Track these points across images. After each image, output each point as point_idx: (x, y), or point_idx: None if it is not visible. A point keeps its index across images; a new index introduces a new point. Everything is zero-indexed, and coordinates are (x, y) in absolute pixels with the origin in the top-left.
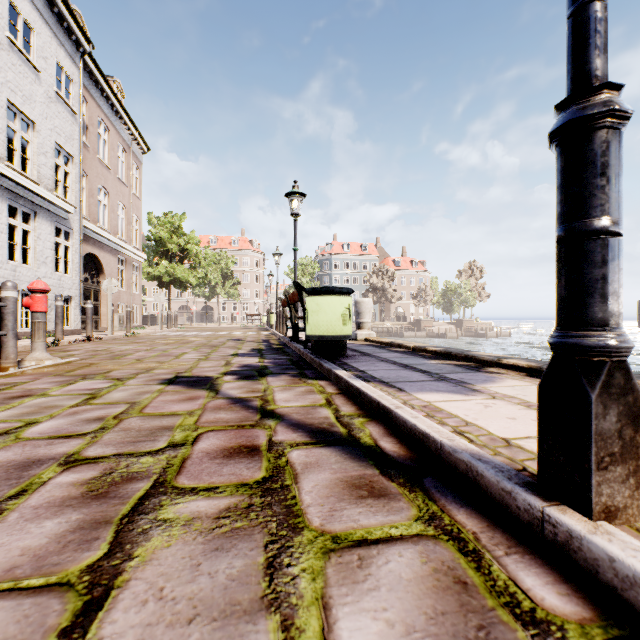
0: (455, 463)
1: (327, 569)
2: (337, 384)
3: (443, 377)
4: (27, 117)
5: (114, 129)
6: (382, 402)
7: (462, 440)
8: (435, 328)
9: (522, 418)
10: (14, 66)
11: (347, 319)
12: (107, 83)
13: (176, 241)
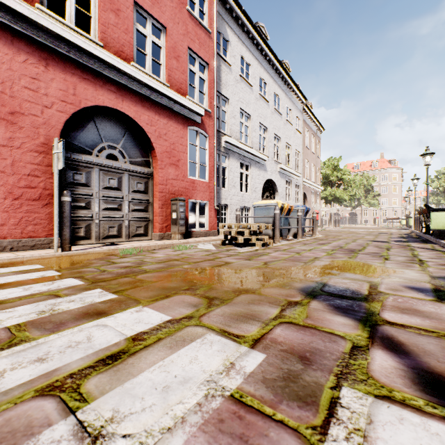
0: None
1: (419, 252)
2: (440, 245)
3: None
4: (289, 145)
5: (310, 129)
6: None
7: None
8: None
9: None
10: (287, 129)
11: None
12: (309, 110)
13: (335, 175)
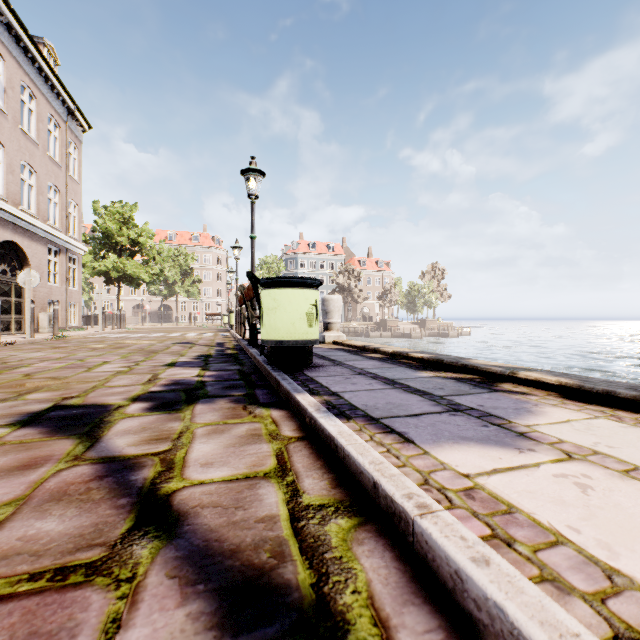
0: None
1: None
2: (299, 417)
3: (454, 404)
4: None
5: (43, 98)
6: (385, 488)
7: None
8: (400, 328)
9: None
10: None
11: (313, 319)
12: (32, 41)
13: (126, 233)
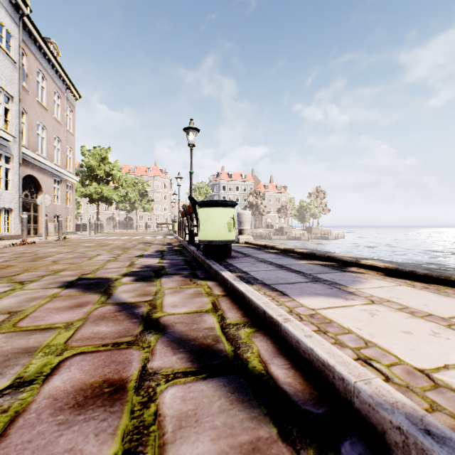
0: (381, 424)
1: None
2: (223, 285)
3: (316, 278)
4: None
5: (51, 79)
6: (269, 312)
7: (380, 381)
8: (293, 233)
9: (418, 332)
10: None
11: (232, 227)
12: (44, 42)
13: (103, 168)
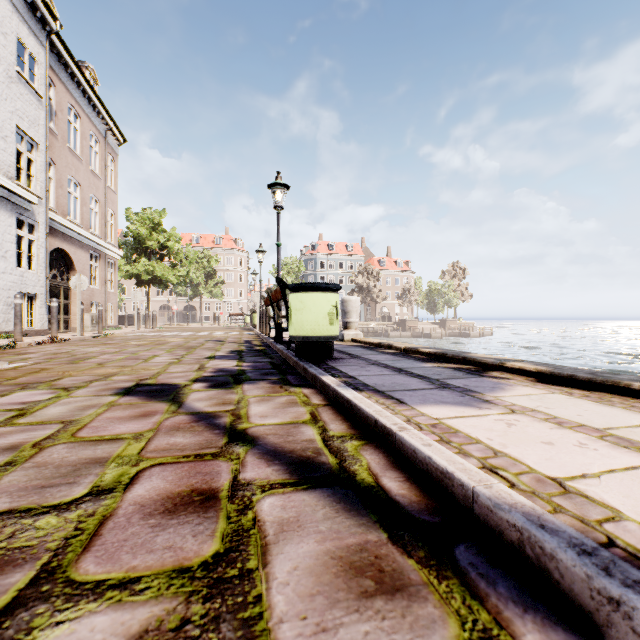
0: (499, 525)
1: None
2: (324, 393)
3: (445, 384)
4: None
5: (86, 117)
6: (381, 421)
7: (502, 486)
8: (420, 328)
9: (561, 442)
10: None
11: (334, 318)
12: (78, 67)
13: (156, 238)
